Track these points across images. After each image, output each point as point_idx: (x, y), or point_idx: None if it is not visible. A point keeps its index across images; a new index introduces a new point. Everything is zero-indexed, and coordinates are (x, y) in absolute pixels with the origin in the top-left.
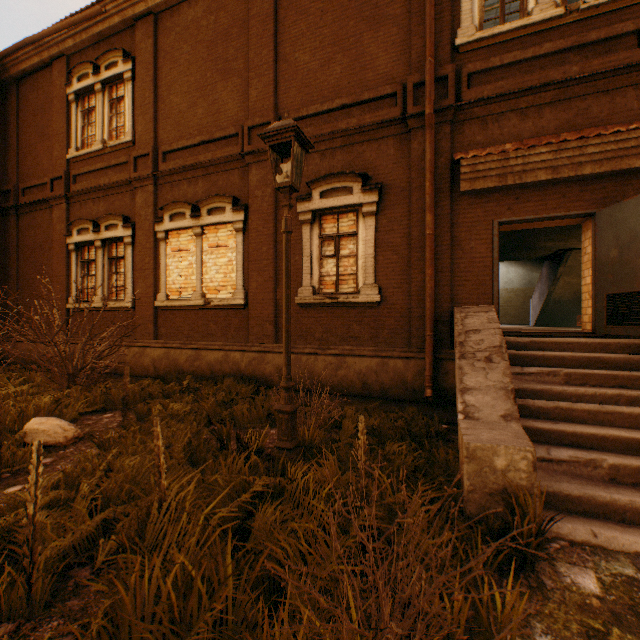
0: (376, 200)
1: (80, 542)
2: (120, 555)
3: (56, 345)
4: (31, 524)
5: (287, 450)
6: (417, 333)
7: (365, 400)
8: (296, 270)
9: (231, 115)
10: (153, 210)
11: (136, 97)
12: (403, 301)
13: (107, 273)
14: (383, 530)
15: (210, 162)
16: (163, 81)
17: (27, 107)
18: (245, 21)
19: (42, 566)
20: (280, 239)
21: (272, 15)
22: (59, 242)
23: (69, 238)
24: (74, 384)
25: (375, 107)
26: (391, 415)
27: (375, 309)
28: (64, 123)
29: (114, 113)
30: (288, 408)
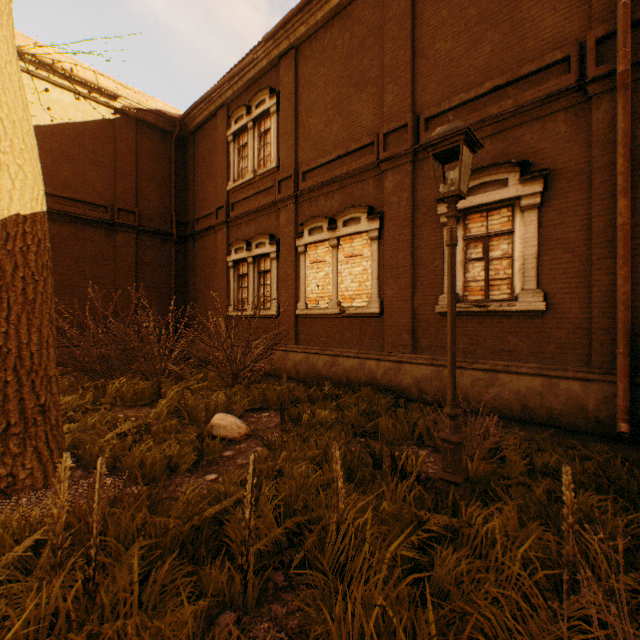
0: (539, 190)
1: (270, 544)
2: (308, 570)
3: (224, 349)
4: (245, 529)
5: (453, 484)
6: (601, 349)
7: (526, 426)
8: (436, 276)
9: (365, 125)
10: (294, 227)
11: (280, 127)
12: (579, 309)
13: (256, 285)
14: (612, 625)
15: (345, 175)
16: (302, 107)
17: (199, 153)
18: (380, 28)
19: (252, 567)
20: (417, 244)
21: (409, 12)
22: (221, 261)
23: (228, 257)
24: (236, 382)
25: (537, 80)
26: (570, 451)
27: (537, 319)
28: (225, 161)
29: (262, 145)
30: (454, 438)
